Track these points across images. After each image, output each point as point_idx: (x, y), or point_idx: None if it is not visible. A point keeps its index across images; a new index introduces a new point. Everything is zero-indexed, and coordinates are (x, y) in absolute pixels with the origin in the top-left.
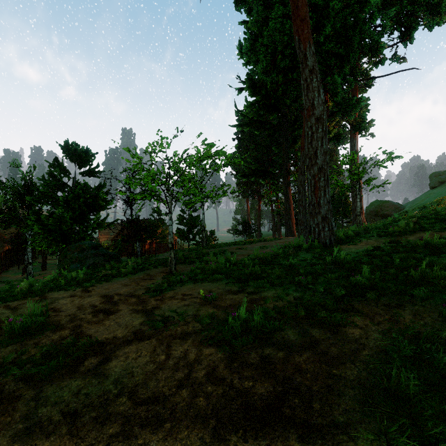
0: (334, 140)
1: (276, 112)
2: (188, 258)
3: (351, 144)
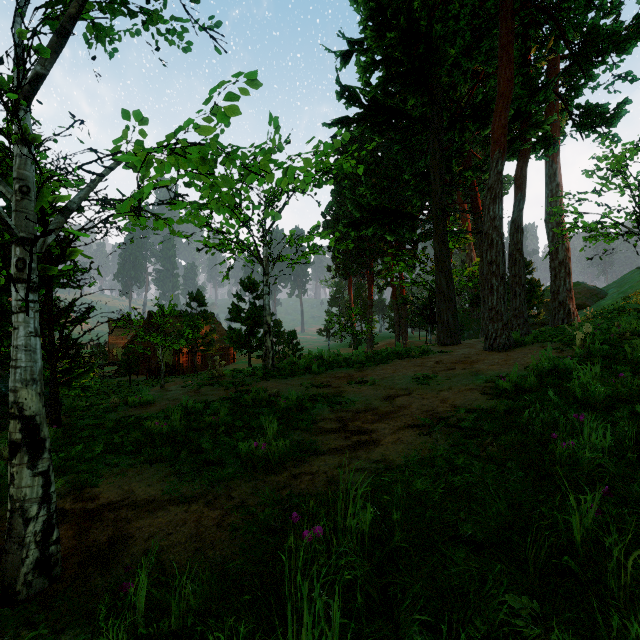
0: (536, 150)
1: (421, 90)
2: (202, 424)
3: (548, 172)
